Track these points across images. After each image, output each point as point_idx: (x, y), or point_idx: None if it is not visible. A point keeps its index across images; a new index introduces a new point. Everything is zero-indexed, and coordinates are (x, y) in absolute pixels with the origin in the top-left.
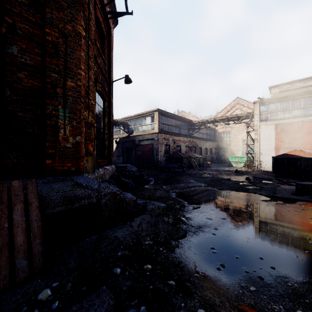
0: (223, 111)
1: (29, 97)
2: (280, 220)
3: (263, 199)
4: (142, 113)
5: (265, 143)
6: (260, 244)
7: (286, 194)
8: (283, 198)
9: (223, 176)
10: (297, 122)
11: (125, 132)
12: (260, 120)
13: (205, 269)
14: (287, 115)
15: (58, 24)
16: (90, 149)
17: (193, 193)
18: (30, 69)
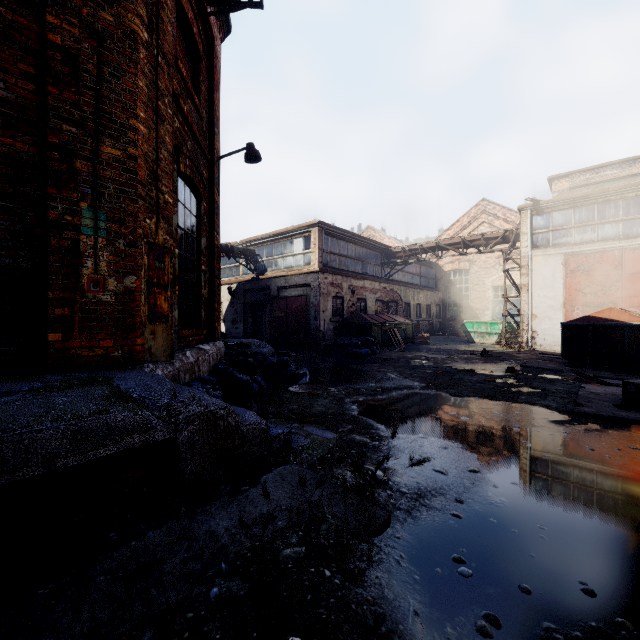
0: (453, 227)
1: (4, 180)
2: (606, 473)
3: (553, 419)
4: (284, 230)
5: (543, 293)
6: (574, 545)
7: (603, 406)
8: (600, 416)
9: (456, 363)
10: (609, 249)
11: (249, 270)
12: (532, 245)
13: (449, 633)
14: (589, 236)
15: (79, 7)
16: (163, 308)
17: (397, 405)
18: (6, 112)
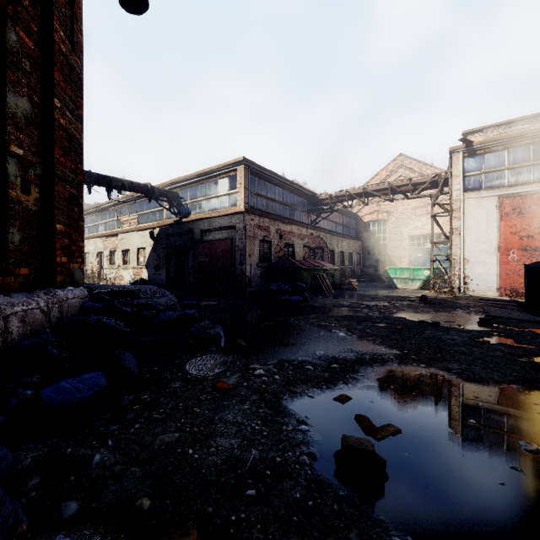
0: (372, 181)
1: None
2: None
3: None
4: (208, 169)
5: (476, 237)
6: None
7: None
8: None
9: (405, 313)
10: None
11: (173, 214)
12: (463, 188)
13: None
14: (524, 177)
15: None
16: None
17: (389, 416)
18: None
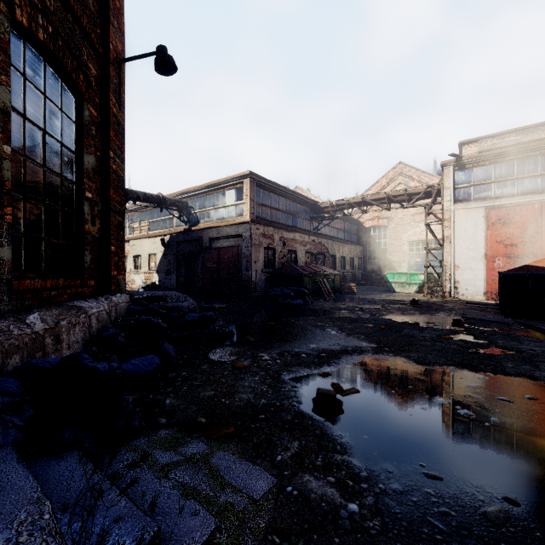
0: (373, 188)
1: None
2: None
3: None
4: (216, 181)
5: (465, 245)
6: None
7: None
8: None
9: (393, 315)
10: (529, 203)
11: (182, 222)
12: (454, 199)
13: None
14: (509, 190)
15: None
16: None
17: (354, 384)
18: None
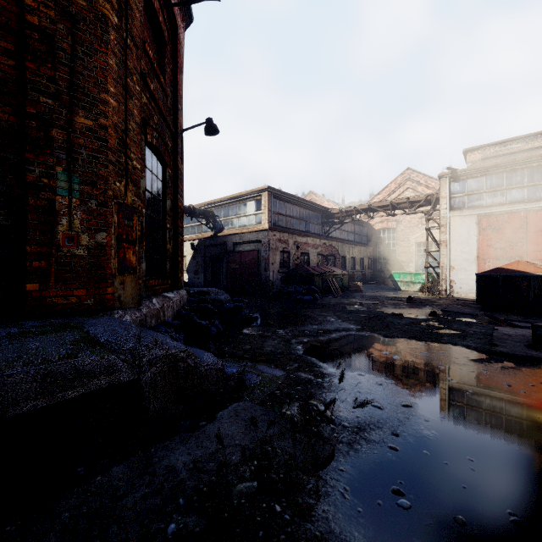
0: (382, 192)
1: None
2: (523, 407)
3: (473, 358)
4: (239, 194)
5: (459, 248)
6: (501, 477)
7: (516, 346)
8: (514, 355)
9: (386, 308)
10: (516, 211)
11: (209, 228)
12: (450, 207)
13: None
14: (499, 199)
15: None
16: (131, 260)
17: (336, 345)
18: None
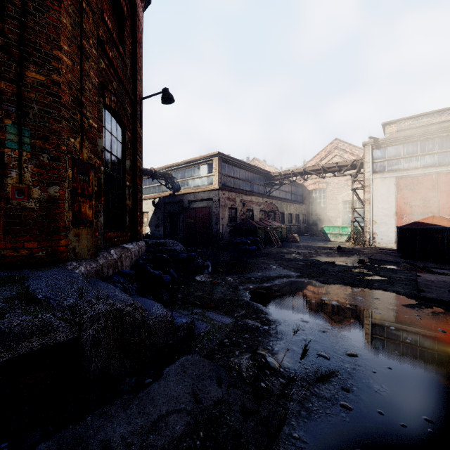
0: (314, 159)
1: None
2: None
3: (404, 303)
4: (193, 159)
5: (381, 205)
6: None
7: (441, 292)
8: (441, 300)
9: (320, 257)
10: (429, 174)
11: (168, 188)
12: (372, 171)
13: None
14: (414, 164)
15: None
16: (87, 214)
17: (279, 292)
18: None
